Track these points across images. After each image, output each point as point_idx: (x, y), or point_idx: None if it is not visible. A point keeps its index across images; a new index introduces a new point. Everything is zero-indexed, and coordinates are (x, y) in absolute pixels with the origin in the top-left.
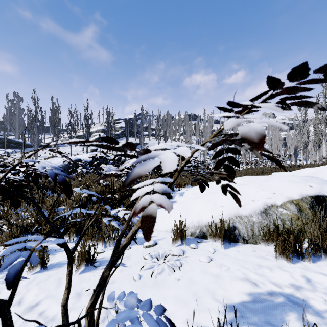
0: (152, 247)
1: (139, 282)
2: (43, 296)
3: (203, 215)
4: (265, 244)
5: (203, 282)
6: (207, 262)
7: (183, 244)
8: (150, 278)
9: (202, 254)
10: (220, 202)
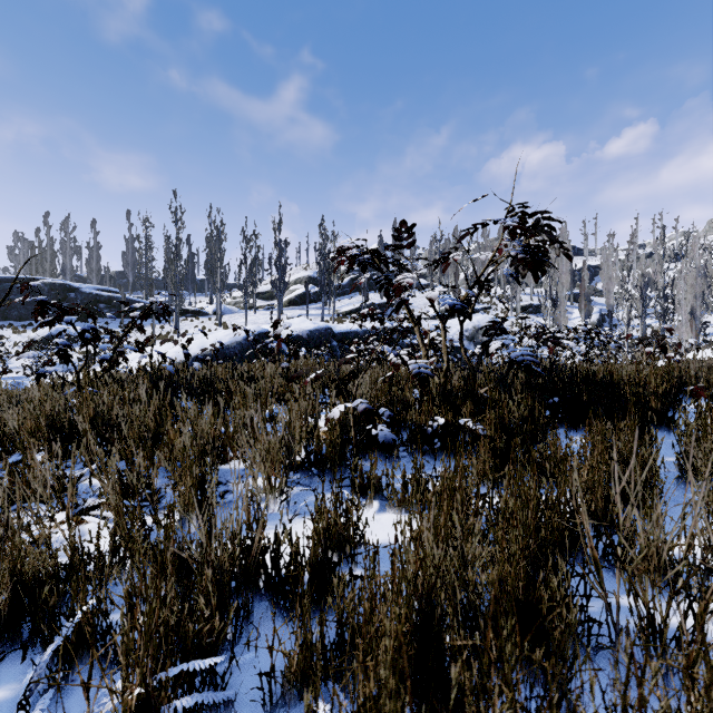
0: None
1: None
2: None
3: None
4: None
5: None
6: None
7: None
8: None
9: None
10: None
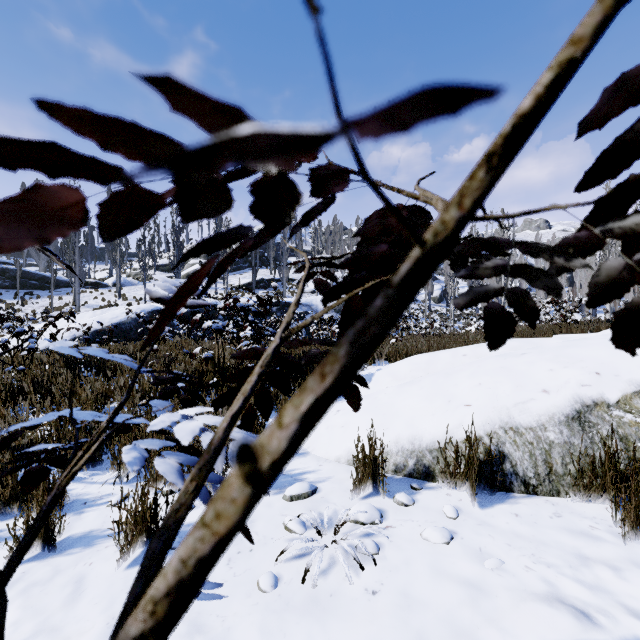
0: (304, 498)
1: (273, 596)
2: (29, 628)
3: (422, 425)
4: (584, 498)
5: (439, 604)
6: (442, 543)
7: (379, 493)
8: (301, 586)
9: (427, 520)
10: (464, 394)
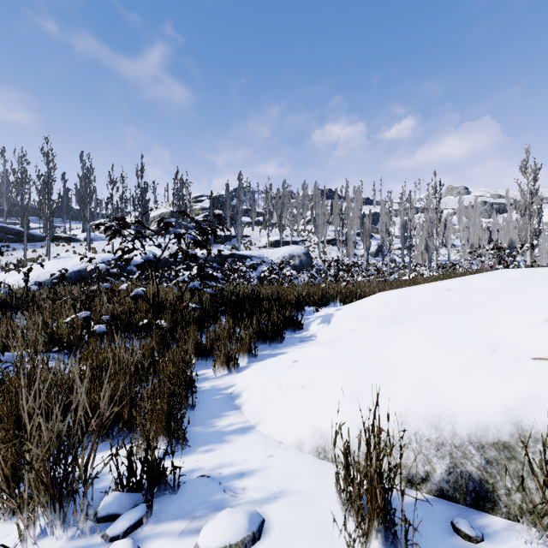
0: None
1: None
2: None
3: (450, 394)
4: None
5: None
6: None
7: (392, 547)
8: None
9: None
10: (519, 337)
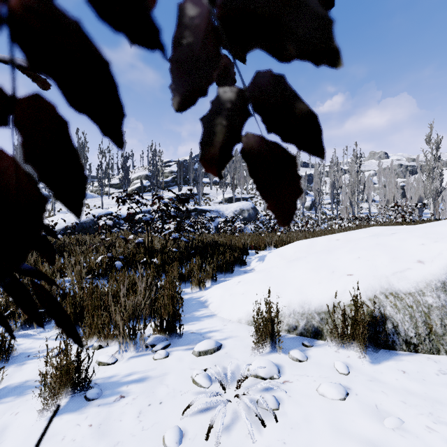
0: (210, 353)
1: None
2: None
3: (310, 292)
4: None
5: None
6: (338, 399)
7: (275, 349)
8: (205, 443)
9: (321, 375)
10: (345, 265)
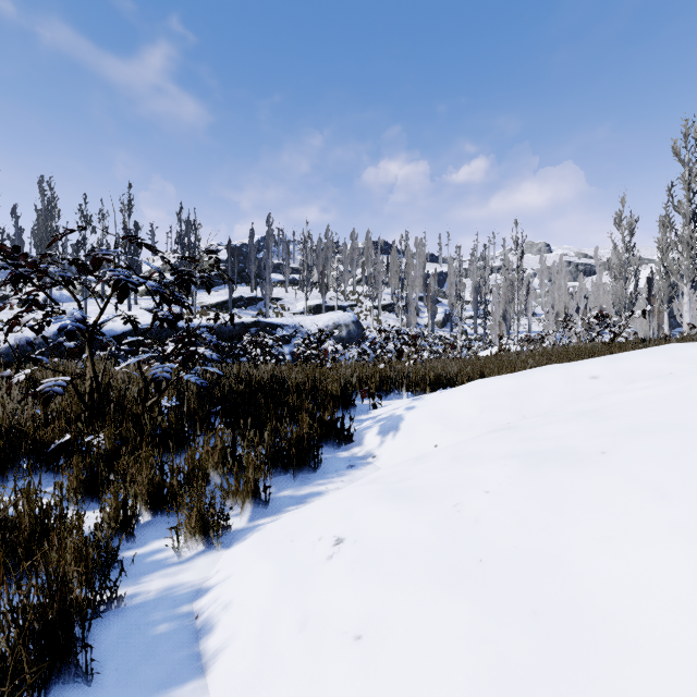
0: None
1: None
2: None
3: None
4: None
5: None
6: None
7: None
8: None
9: None
10: None
